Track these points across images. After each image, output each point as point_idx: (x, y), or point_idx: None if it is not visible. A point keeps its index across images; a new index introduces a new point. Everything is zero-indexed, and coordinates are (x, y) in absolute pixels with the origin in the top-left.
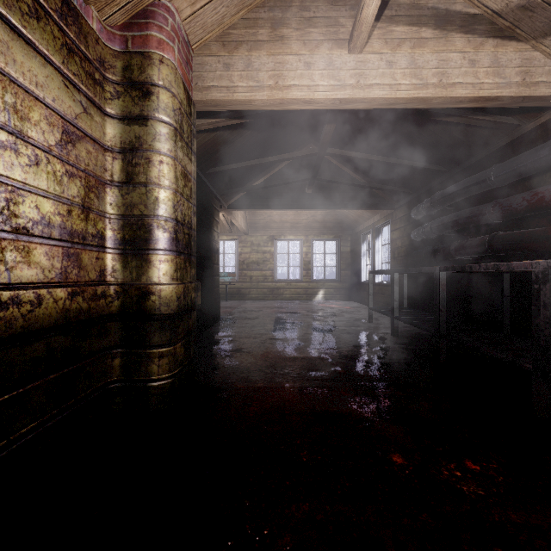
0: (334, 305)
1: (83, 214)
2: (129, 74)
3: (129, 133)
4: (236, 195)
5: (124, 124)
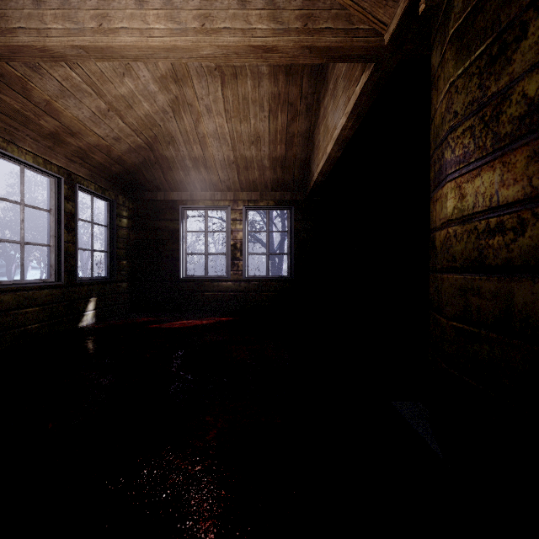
0: (183, 321)
1: None
2: None
3: None
4: None
5: None
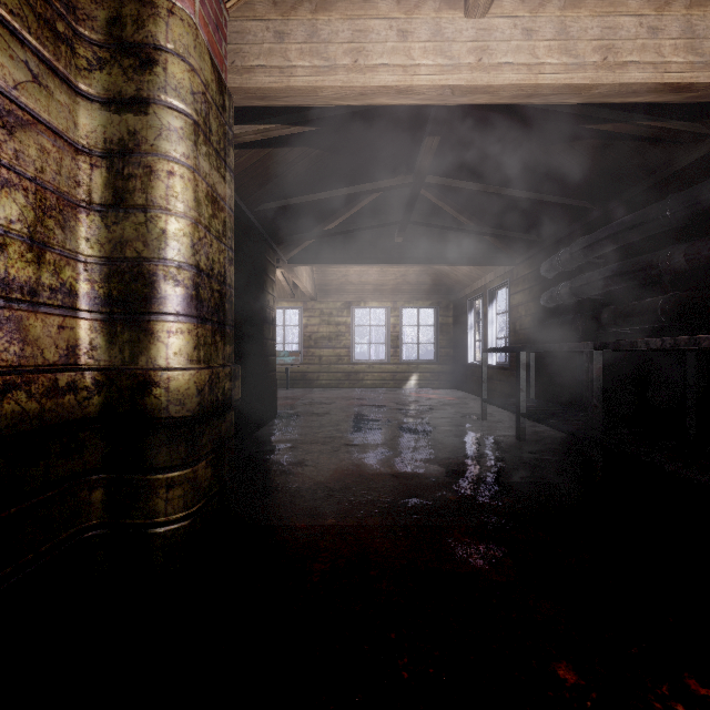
0: (432, 394)
1: (32, 253)
2: (118, 31)
3: (118, 125)
4: (299, 244)
5: (110, 111)
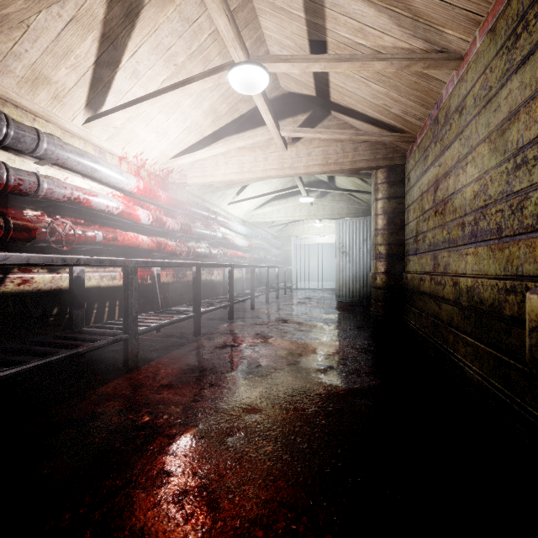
0: None
1: None
2: None
3: None
4: None
5: None
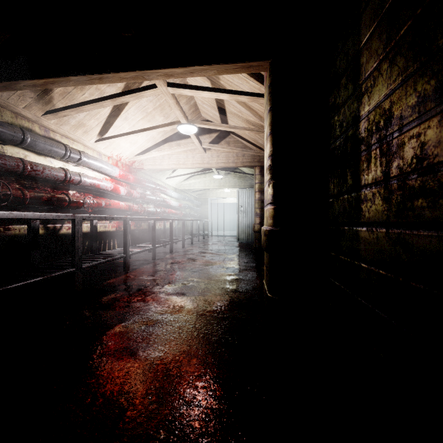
0: None
1: None
2: None
3: None
4: None
5: None
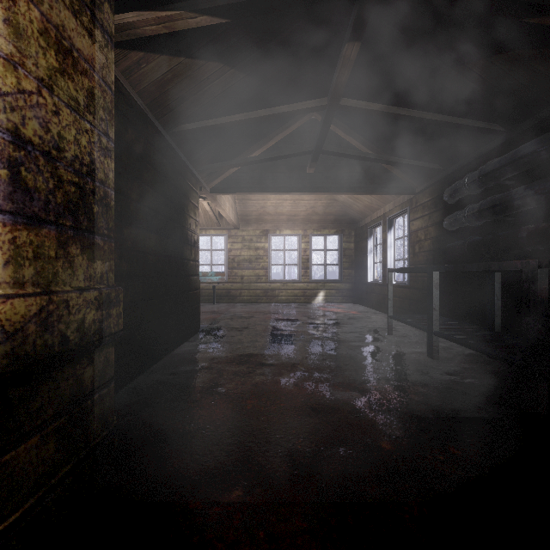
0: (337, 309)
1: None
2: None
3: None
4: (220, 174)
5: None
